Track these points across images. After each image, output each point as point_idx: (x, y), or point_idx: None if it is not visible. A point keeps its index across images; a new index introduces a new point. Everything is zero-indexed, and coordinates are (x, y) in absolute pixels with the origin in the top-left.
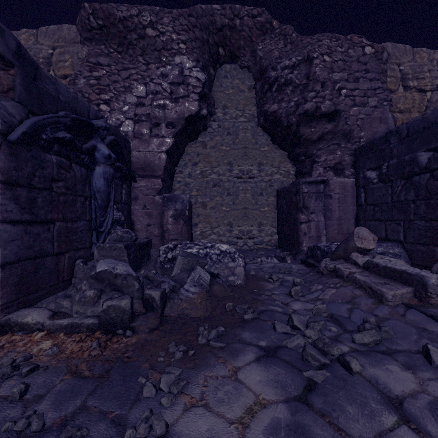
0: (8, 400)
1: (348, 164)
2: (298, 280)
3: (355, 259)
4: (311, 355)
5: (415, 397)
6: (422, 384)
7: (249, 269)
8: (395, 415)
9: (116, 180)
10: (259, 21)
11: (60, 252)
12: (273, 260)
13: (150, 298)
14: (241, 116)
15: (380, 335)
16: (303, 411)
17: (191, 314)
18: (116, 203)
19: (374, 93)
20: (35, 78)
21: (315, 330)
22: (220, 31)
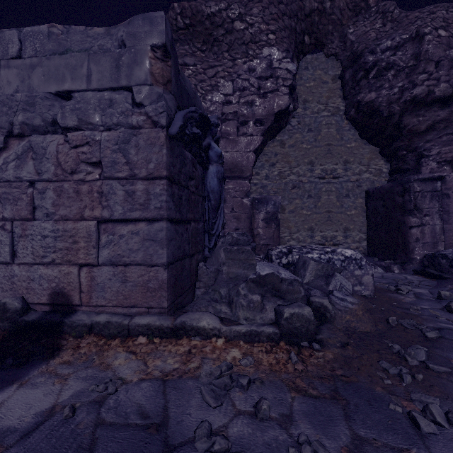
0: (258, 418)
1: None
2: (446, 294)
3: None
4: None
5: None
6: None
7: None
8: None
9: None
10: (353, 1)
11: (192, 254)
12: (377, 269)
13: (321, 307)
14: (323, 109)
15: None
16: None
17: (358, 328)
18: None
19: None
20: (179, 71)
21: None
22: (307, 17)
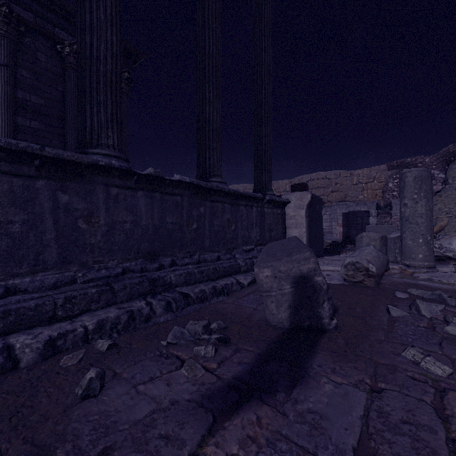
0: None
1: None
2: None
3: None
4: None
5: None
6: None
7: None
8: None
9: None
10: None
11: None
12: None
13: None
14: None
15: None
16: None
17: None
18: None
19: None
20: None
21: None
22: (451, 153)
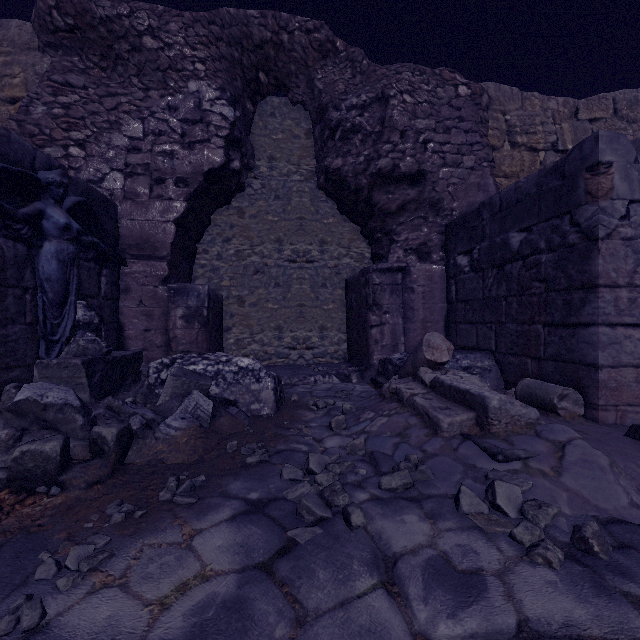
0: None
1: (437, 246)
2: (347, 407)
3: (422, 376)
4: (307, 507)
5: (417, 553)
6: (436, 537)
7: (293, 393)
8: (379, 577)
9: (87, 262)
10: (317, 39)
11: None
12: (332, 379)
13: (99, 439)
14: (295, 172)
15: (414, 477)
16: (258, 582)
17: (170, 459)
18: (87, 297)
19: (471, 150)
20: None
21: (329, 474)
22: (259, 48)
